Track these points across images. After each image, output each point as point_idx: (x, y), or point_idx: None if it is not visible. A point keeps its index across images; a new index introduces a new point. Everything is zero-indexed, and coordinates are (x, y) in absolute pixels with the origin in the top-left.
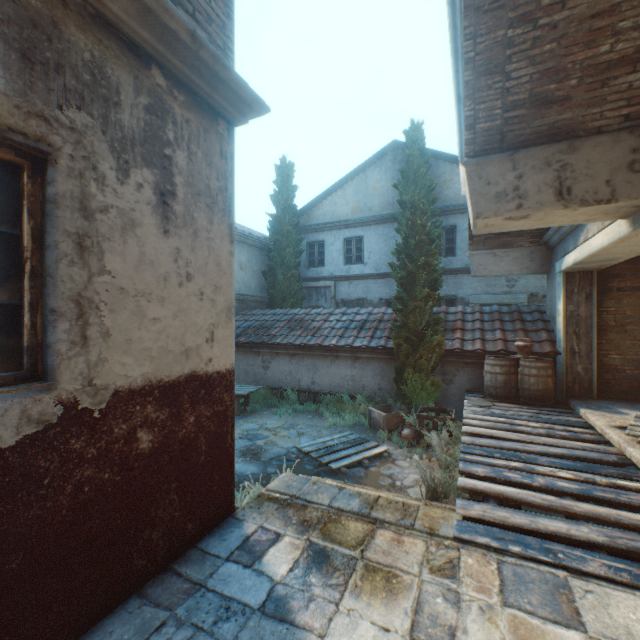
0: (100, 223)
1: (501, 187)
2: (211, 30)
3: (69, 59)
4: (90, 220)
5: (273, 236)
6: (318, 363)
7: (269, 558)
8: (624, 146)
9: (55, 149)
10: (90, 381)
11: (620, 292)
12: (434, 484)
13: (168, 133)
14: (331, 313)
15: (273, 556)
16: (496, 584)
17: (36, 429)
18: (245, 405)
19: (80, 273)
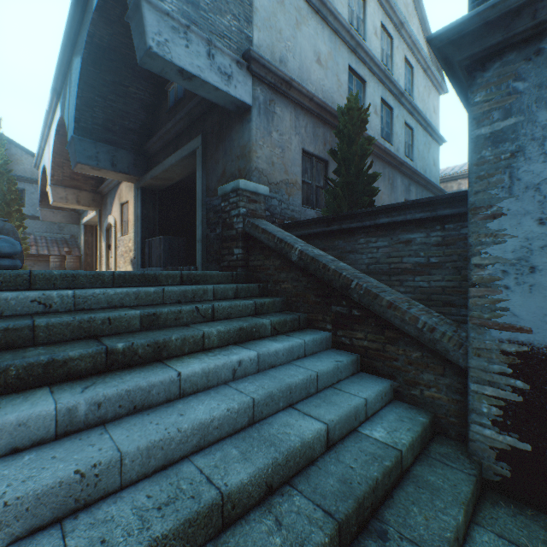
0: None
1: (62, 196)
2: None
3: None
4: None
5: None
6: None
7: None
8: (92, 195)
9: None
10: None
11: None
12: None
13: None
14: None
15: None
16: None
17: None
18: None
19: None
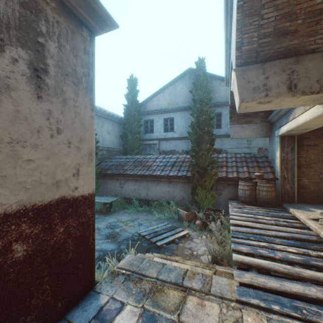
0: None
1: (256, 84)
2: None
3: None
4: None
5: (126, 116)
6: (150, 184)
7: None
8: None
9: None
10: None
11: (308, 147)
12: (216, 254)
13: (41, 26)
14: (157, 157)
15: None
16: None
17: None
18: (110, 208)
19: None
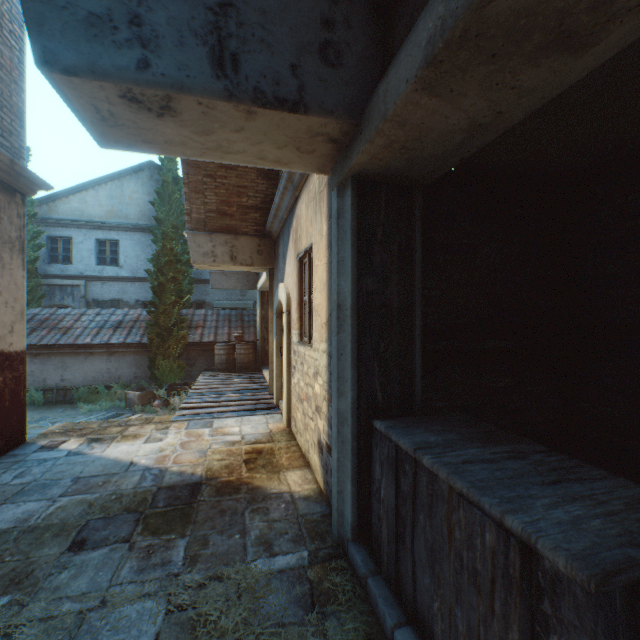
0: None
1: (206, 249)
2: (13, 140)
3: None
4: None
5: None
6: (70, 361)
7: (64, 446)
8: (256, 243)
9: None
10: None
11: None
12: None
13: None
14: (84, 313)
15: (66, 445)
16: (185, 426)
17: None
18: None
19: None
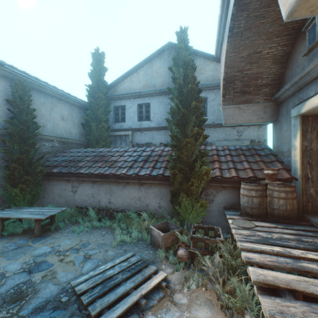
0: None
1: None
2: None
3: None
4: None
5: (89, 99)
6: (113, 188)
7: None
8: None
9: None
10: None
11: None
12: None
13: None
14: (126, 151)
15: None
16: None
17: None
18: (50, 224)
19: None
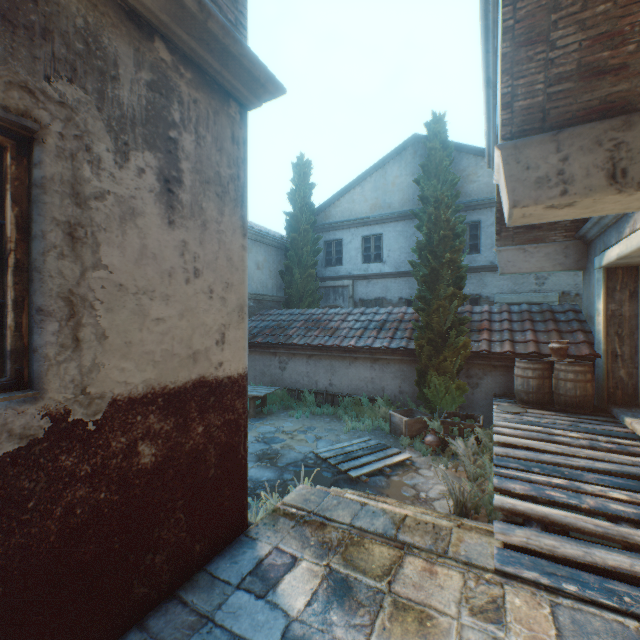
0: (95, 211)
1: (542, 172)
2: (221, 3)
3: (58, 24)
4: (83, 207)
5: (290, 235)
6: (336, 364)
7: (284, 587)
8: None
9: (42, 126)
10: (83, 389)
11: None
12: (463, 498)
13: (173, 113)
14: (349, 313)
15: (289, 585)
16: (552, 634)
17: (18, 445)
18: (261, 407)
19: (71, 267)
